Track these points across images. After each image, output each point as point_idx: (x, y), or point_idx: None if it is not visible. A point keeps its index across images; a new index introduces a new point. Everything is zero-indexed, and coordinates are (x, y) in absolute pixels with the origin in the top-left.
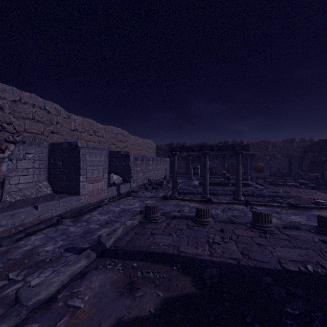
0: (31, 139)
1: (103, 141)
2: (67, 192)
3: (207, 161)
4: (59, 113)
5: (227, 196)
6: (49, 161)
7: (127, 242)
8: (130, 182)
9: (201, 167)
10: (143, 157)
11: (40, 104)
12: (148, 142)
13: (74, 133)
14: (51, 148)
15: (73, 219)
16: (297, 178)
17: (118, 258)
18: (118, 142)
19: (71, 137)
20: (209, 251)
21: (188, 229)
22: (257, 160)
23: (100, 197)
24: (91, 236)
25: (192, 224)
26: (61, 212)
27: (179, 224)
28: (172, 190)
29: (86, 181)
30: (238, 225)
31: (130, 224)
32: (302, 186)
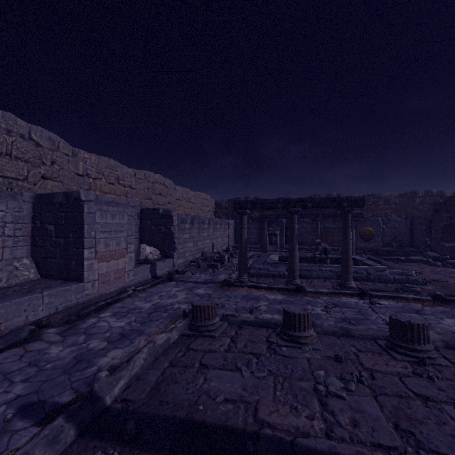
0: (5, 187)
1: (133, 193)
2: (62, 277)
3: (296, 224)
4: (56, 146)
5: (327, 280)
6: (34, 225)
7: (152, 389)
8: (173, 257)
9: (280, 233)
10: (194, 218)
11: (22, 130)
12: (203, 197)
13: (84, 180)
14: (37, 202)
15: (64, 328)
16: (424, 249)
17: (123, 444)
18: (157, 196)
19: (79, 186)
20: (324, 421)
21: (272, 353)
22: (364, 223)
23: (122, 283)
24: (84, 369)
25: (278, 340)
26: (46, 313)
27: (253, 341)
28: (240, 271)
29: (95, 257)
30: (362, 342)
31: (163, 342)
32: (438, 263)
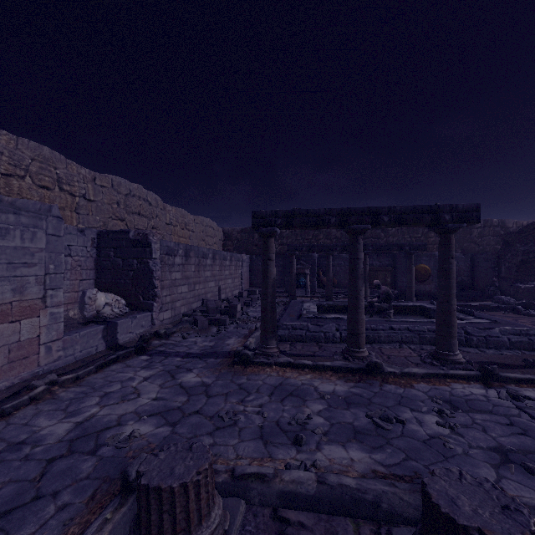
0: None
1: (90, 208)
2: None
3: (361, 252)
4: None
5: (404, 346)
6: None
7: None
8: (152, 310)
9: (311, 272)
10: (189, 249)
11: None
12: (207, 223)
13: None
14: None
15: None
16: (494, 292)
17: None
18: (133, 216)
19: None
20: None
21: None
22: (418, 259)
23: (31, 368)
24: None
25: None
26: None
27: None
28: (263, 335)
29: None
30: None
31: None
32: (532, 312)
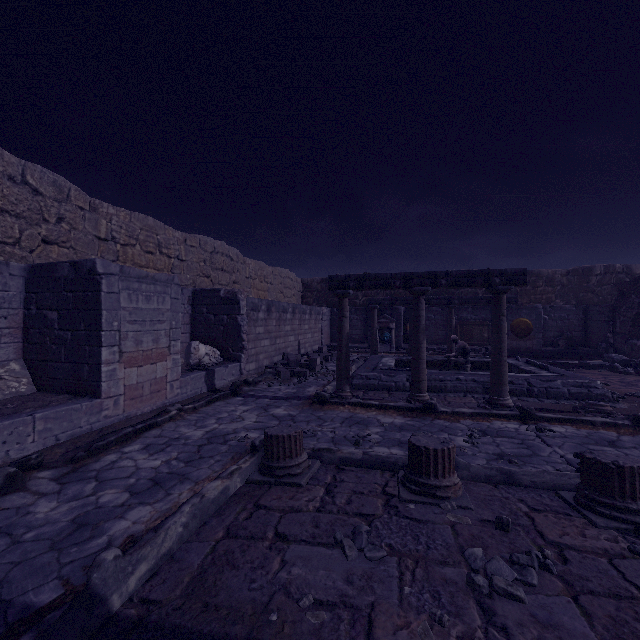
0: None
1: (182, 268)
2: (69, 391)
3: (423, 311)
4: (65, 195)
5: (468, 395)
6: (27, 311)
7: (193, 579)
8: (240, 361)
9: (396, 326)
10: (271, 305)
11: (11, 170)
12: (285, 275)
13: (108, 247)
14: (32, 277)
15: (66, 469)
16: (605, 349)
17: None
18: (217, 272)
19: (100, 255)
20: None
21: (393, 514)
22: (518, 312)
23: (162, 399)
24: (86, 541)
25: (402, 492)
26: (39, 446)
27: (361, 492)
28: (338, 381)
29: (119, 360)
30: (535, 494)
31: (217, 494)
32: (629, 370)
